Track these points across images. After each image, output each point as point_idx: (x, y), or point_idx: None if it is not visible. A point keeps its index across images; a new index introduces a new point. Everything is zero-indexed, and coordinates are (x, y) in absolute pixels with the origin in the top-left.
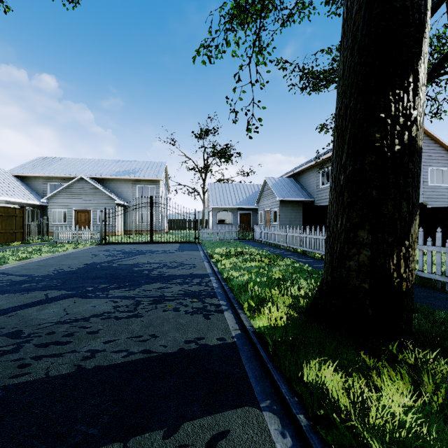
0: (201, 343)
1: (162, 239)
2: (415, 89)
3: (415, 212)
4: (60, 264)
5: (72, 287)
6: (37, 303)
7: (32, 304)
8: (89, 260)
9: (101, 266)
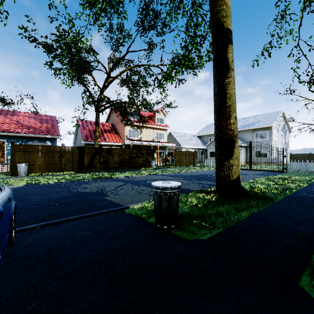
0: (190, 189)
1: (260, 168)
2: (220, 124)
3: (228, 158)
4: (194, 173)
5: (186, 178)
6: (175, 179)
7: (174, 179)
8: (204, 173)
9: (204, 175)
